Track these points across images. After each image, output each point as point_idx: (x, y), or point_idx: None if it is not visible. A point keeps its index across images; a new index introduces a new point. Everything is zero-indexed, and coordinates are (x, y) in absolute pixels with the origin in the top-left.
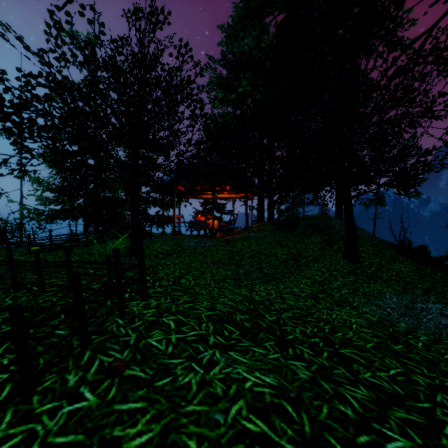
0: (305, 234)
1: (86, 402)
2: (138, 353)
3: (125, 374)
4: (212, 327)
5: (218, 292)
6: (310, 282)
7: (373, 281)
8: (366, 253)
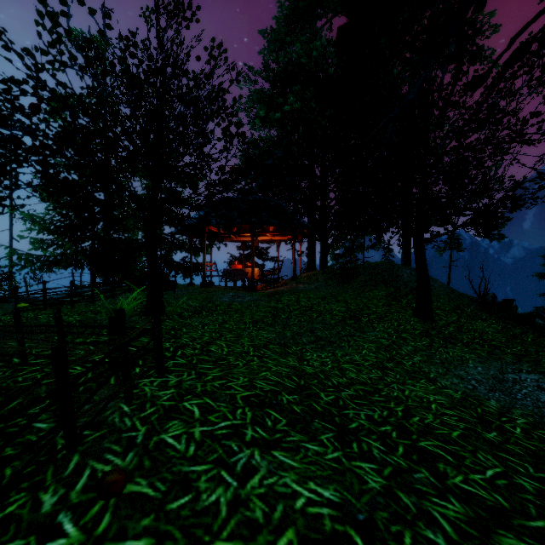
0: (366, 286)
1: (64, 539)
2: (146, 457)
3: (126, 492)
4: (250, 414)
5: (259, 363)
6: (374, 347)
7: (452, 344)
8: (441, 310)
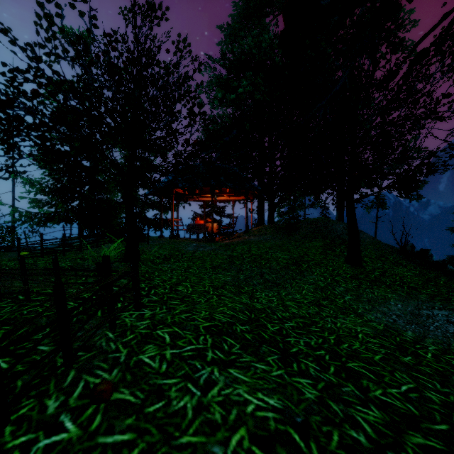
0: (306, 238)
1: (66, 433)
2: (128, 373)
3: (112, 399)
4: (210, 340)
5: (217, 300)
6: (312, 288)
7: (377, 286)
8: (369, 257)
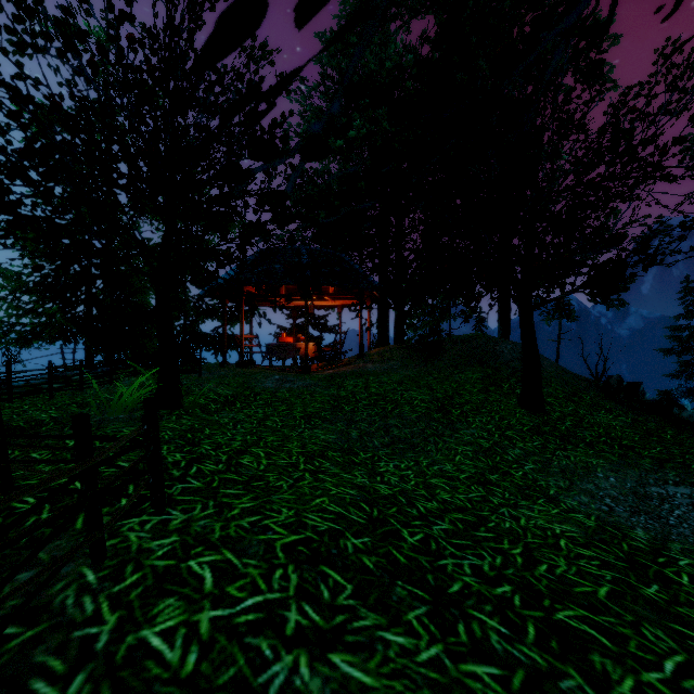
0: (456, 366)
1: None
2: (107, 684)
3: None
4: (295, 578)
5: (312, 482)
6: (471, 451)
7: (572, 445)
8: (554, 397)
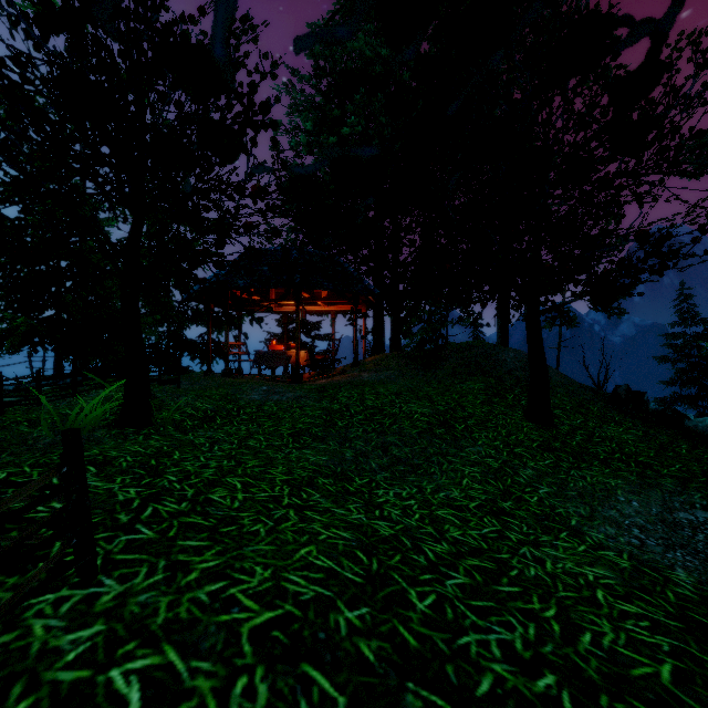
0: (457, 376)
1: None
2: None
3: None
4: (265, 691)
5: (297, 523)
6: (479, 472)
7: (586, 463)
8: (561, 409)
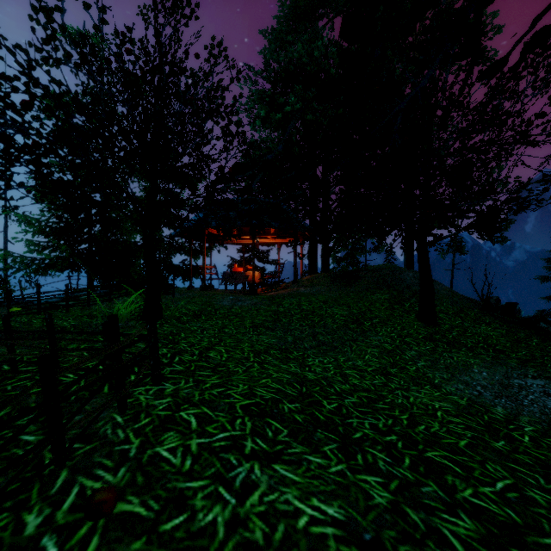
0: (369, 290)
1: None
2: (139, 473)
3: (116, 512)
4: (250, 424)
5: (259, 369)
6: (377, 352)
7: (456, 349)
8: (445, 313)
